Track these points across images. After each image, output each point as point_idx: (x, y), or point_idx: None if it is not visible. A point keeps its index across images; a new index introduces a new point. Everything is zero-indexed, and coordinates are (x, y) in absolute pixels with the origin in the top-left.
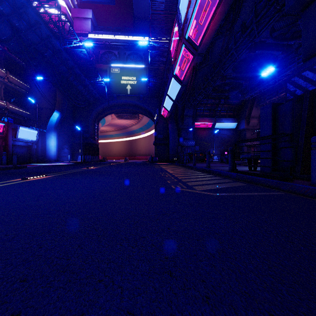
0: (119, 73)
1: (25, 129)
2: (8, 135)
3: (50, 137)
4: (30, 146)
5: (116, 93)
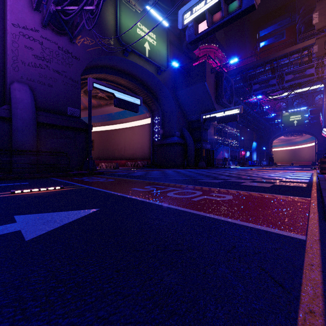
0: (288, 115)
1: (247, 152)
2: (245, 155)
3: (253, 154)
4: (246, 158)
5: (286, 126)
